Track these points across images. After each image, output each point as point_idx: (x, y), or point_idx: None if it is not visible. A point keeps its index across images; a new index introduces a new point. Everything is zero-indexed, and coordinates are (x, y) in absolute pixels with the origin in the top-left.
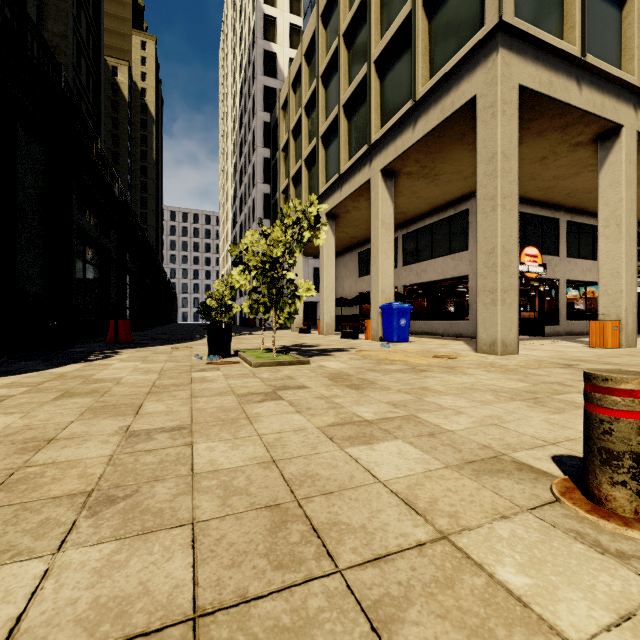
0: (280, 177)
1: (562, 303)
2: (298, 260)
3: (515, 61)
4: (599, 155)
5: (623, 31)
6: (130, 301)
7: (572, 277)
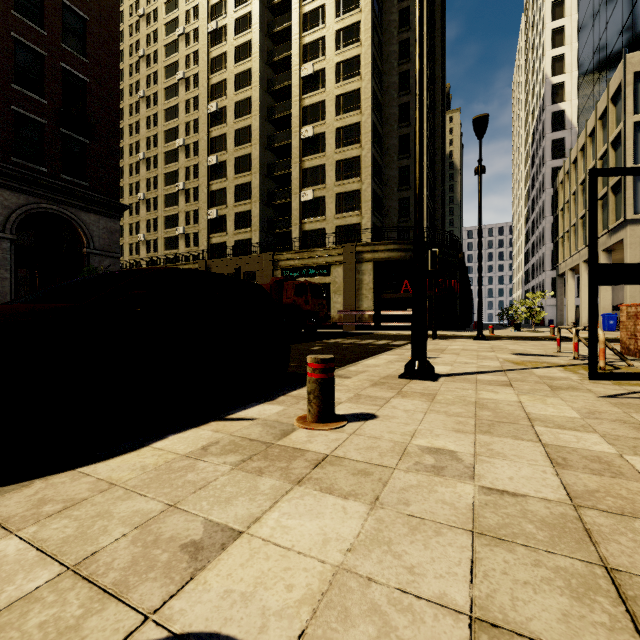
0: (559, 228)
1: None
2: (570, 283)
3: (638, 227)
4: None
5: None
6: None
7: None
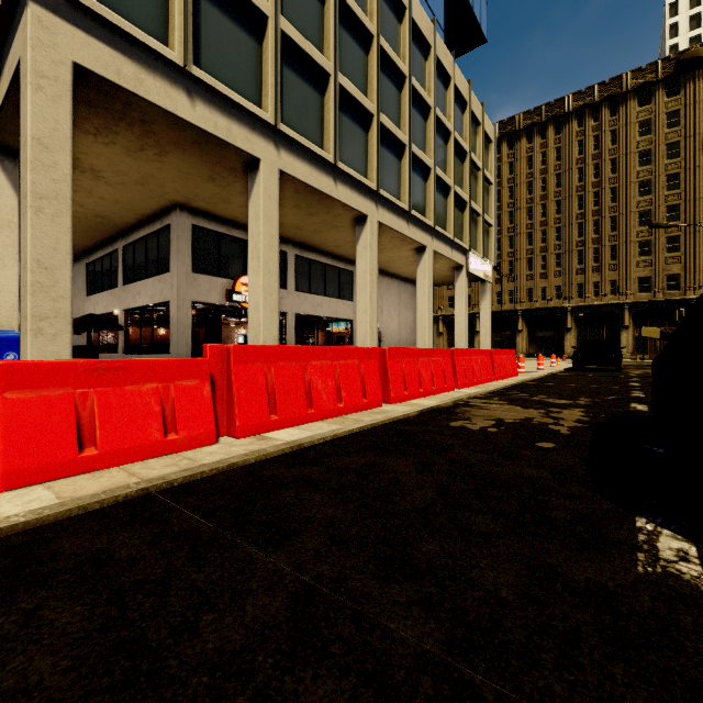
0: None
1: (290, 336)
2: None
3: (66, 30)
4: (249, 185)
5: (263, 65)
6: None
7: (302, 311)
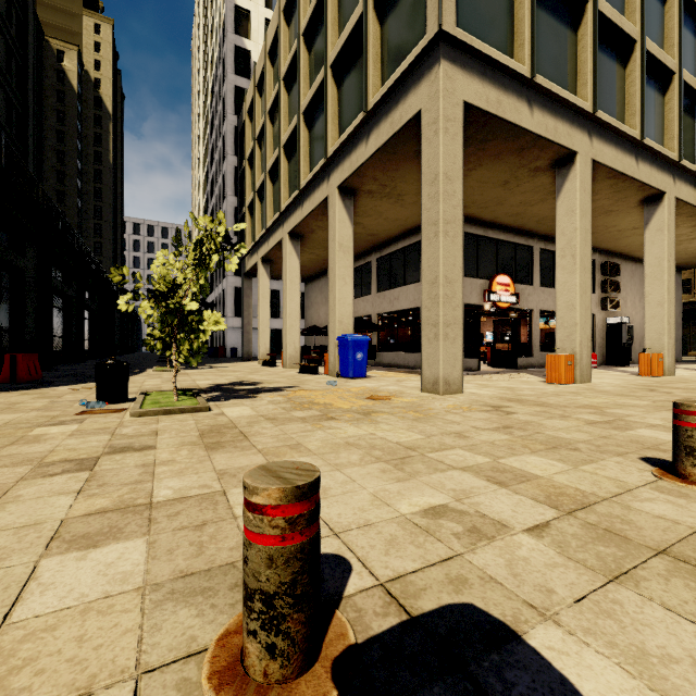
0: (246, 190)
1: (536, 334)
2: (264, 284)
3: (459, 75)
4: (556, 182)
5: (578, 54)
6: (64, 328)
7: (546, 307)
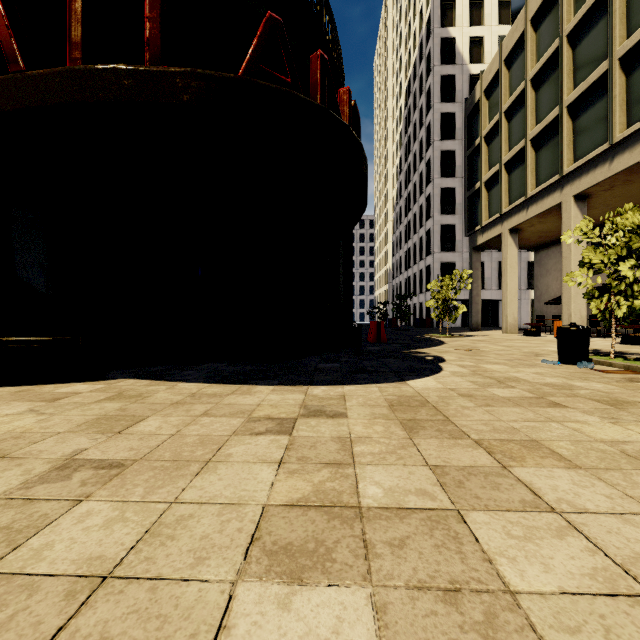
0: (482, 166)
1: None
2: (512, 254)
3: None
4: None
5: None
6: None
7: None
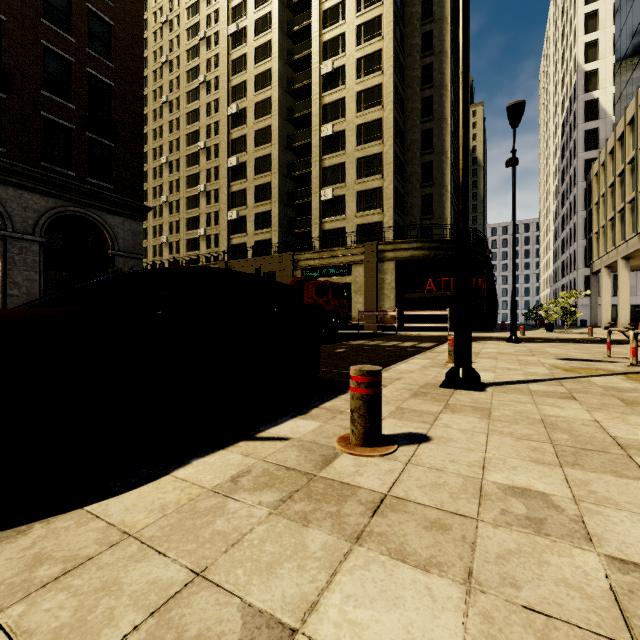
0: (593, 223)
1: None
2: (606, 281)
3: None
4: None
5: None
6: None
7: None
